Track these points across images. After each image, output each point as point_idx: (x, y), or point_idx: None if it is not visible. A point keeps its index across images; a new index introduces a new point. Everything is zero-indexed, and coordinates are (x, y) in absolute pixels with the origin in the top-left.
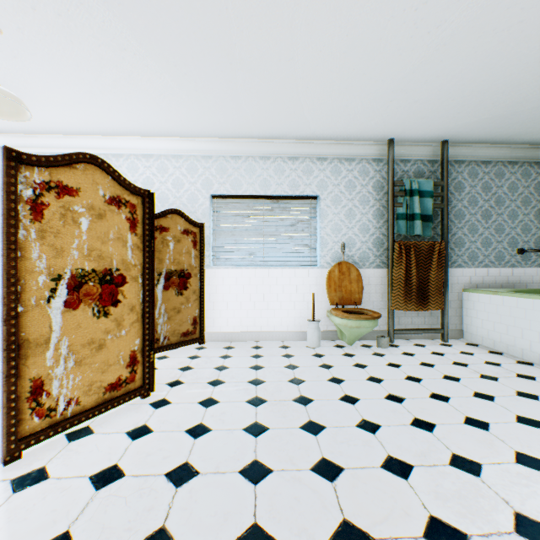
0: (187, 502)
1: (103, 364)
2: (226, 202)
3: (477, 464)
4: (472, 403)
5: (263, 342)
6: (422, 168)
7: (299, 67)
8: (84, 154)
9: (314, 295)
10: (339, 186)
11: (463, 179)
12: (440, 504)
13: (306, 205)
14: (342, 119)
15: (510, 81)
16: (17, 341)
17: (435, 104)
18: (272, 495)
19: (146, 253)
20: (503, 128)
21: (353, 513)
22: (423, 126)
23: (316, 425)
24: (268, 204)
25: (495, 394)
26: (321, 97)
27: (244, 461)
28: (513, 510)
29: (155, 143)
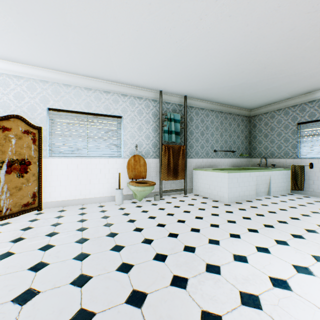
0: (31, 312)
1: None
2: (60, 114)
3: (194, 247)
4: (194, 221)
5: (87, 205)
6: (175, 108)
7: (110, 40)
8: None
9: (120, 174)
10: (134, 112)
11: (193, 115)
12: (178, 268)
13: (115, 121)
14: (135, 75)
15: (210, 74)
16: None
17: (181, 77)
18: (92, 290)
19: None
20: (208, 94)
21: (138, 285)
22: (176, 86)
23: (120, 246)
24: (91, 118)
25: (203, 216)
26: (124, 60)
27: (74, 276)
28: (205, 263)
29: None
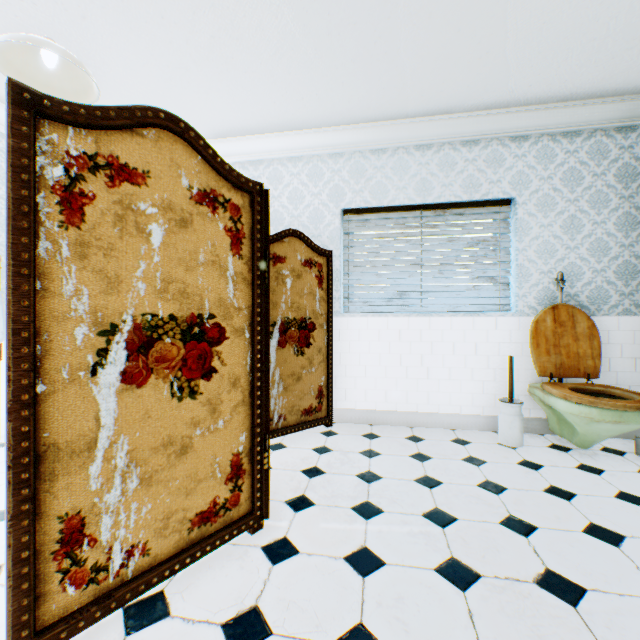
0: None
1: (187, 479)
2: (363, 219)
3: None
4: None
5: (422, 430)
6: None
7: None
8: (155, 111)
9: (511, 360)
10: (551, 180)
11: None
12: None
13: (491, 215)
14: (574, 53)
15: None
16: (32, 449)
17: None
18: None
19: (256, 289)
20: None
21: None
22: None
23: None
24: (428, 218)
25: None
26: (550, 5)
27: None
28: None
29: (266, 142)
